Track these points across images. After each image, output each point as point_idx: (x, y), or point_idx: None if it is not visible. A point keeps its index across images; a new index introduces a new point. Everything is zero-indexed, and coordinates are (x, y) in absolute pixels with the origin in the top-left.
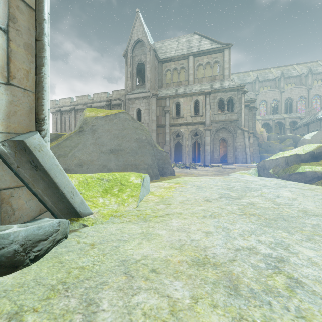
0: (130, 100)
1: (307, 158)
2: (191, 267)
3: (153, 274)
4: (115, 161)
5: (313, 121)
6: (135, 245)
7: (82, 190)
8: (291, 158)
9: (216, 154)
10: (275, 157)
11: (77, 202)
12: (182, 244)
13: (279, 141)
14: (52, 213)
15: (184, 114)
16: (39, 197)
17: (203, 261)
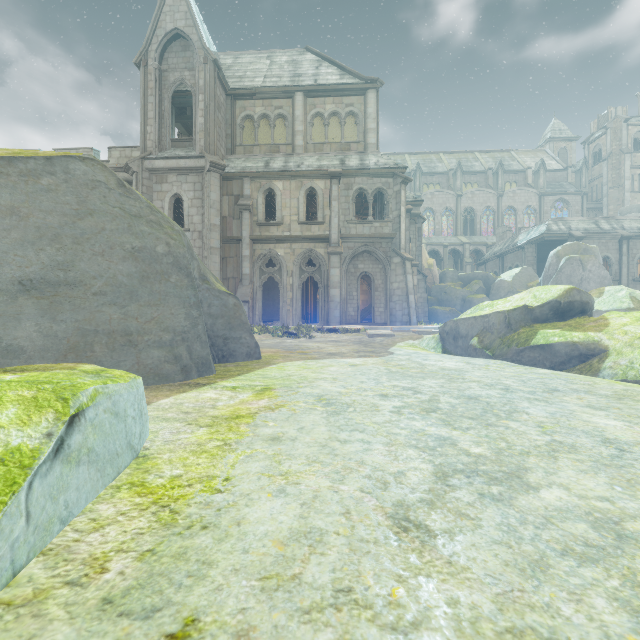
0: (155, 173)
1: (546, 315)
2: None
3: None
4: (40, 320)
5: (510, 250)
6: None
7: None
8: (515, 315)
9: (351, 305)
10: (480, 312)
11: None
12: None
13: (461, 283)
14: None
15: (285, 218)
16: None
17: None
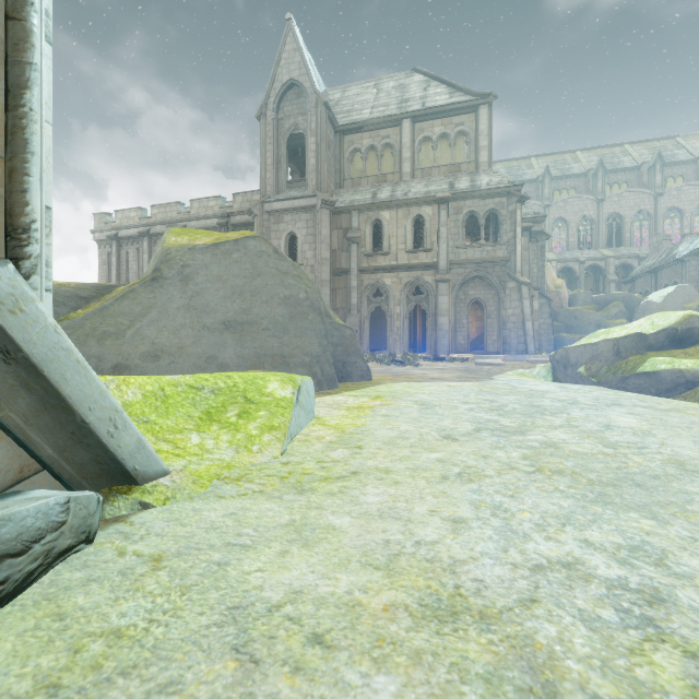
0: (273, 214)
1: (661, 342)
2: (420, 625)
3: (314, 651)
4: (236, 347)
5: (666, 264)
6: (269, 559)
7: (151, 416)
8: (625, 342)
9: (460, 333)
10: (591, 340)
11: (127, 444)
12: (393, 554)
13: (595, 307)
14: (56, 474)
15: (392, 247)
16: (16, 435)
17: (451, 607)
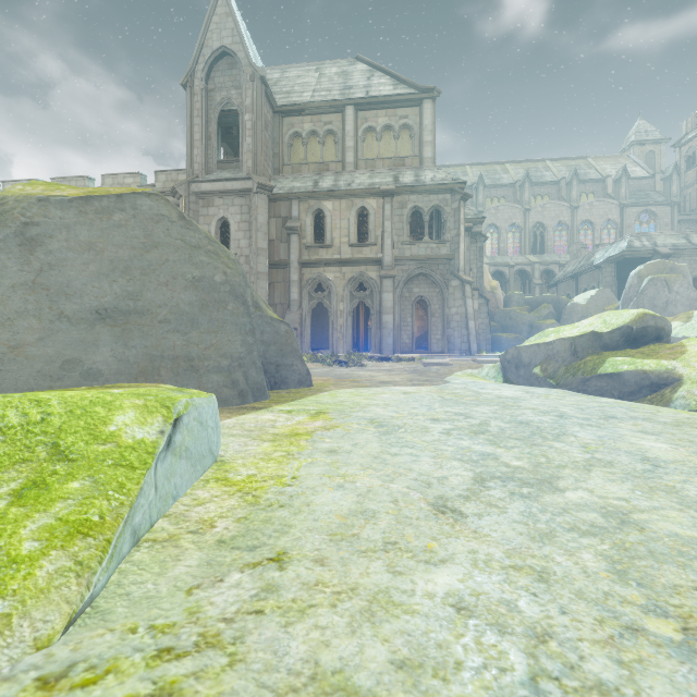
0: (201, 196)
1: (616, 341)
2: None
3: None
4: (115, 346)
5: (585, 270)
6: None
7: None
8: (582, 341)
9: (405, 332)
10: (544, 339)
11: None
12: None
13: (528, 308)
14: None
15: (335, 240)
16: None
17: None
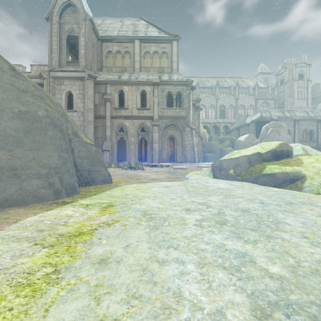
0: (57, 79)
1: (269, 157)
2: None
3: None
4: None
5: (243, 126)
6: None
7: None
8: (253, 157)
9: (164, 152)
10: (233, 156)
11: None
12: None
13: (219, 142)
14: None
15: (129, 106)
16: None
17: None
